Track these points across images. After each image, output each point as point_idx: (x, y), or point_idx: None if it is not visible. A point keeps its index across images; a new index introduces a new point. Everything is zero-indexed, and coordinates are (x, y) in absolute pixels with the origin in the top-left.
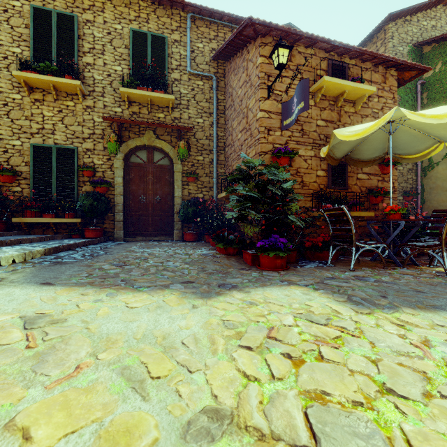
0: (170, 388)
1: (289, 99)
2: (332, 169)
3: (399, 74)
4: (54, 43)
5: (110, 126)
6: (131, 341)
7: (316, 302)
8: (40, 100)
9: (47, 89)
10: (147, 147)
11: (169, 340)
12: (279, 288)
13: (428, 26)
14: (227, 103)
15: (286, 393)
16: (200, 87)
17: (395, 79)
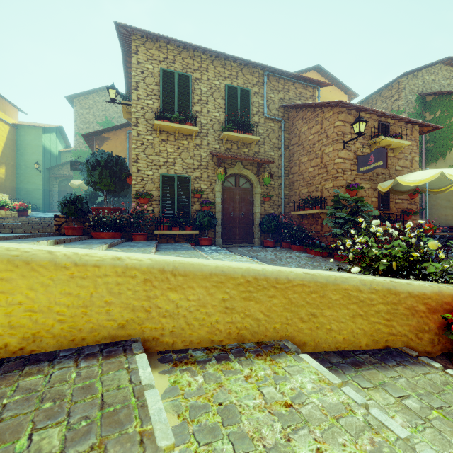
0: None
1: (355, 149)
2: (380, 196)
3: (419, 128)
4: (176, 97)
5: (212, 159)
6: None
7: None
8: (165, 140)
9: (169, 131)
10: (235, 174)
11: None
12: None
13: (429, 80)
14: (292, 140)
15: None
16: (272, 128)
17: (418, 132)
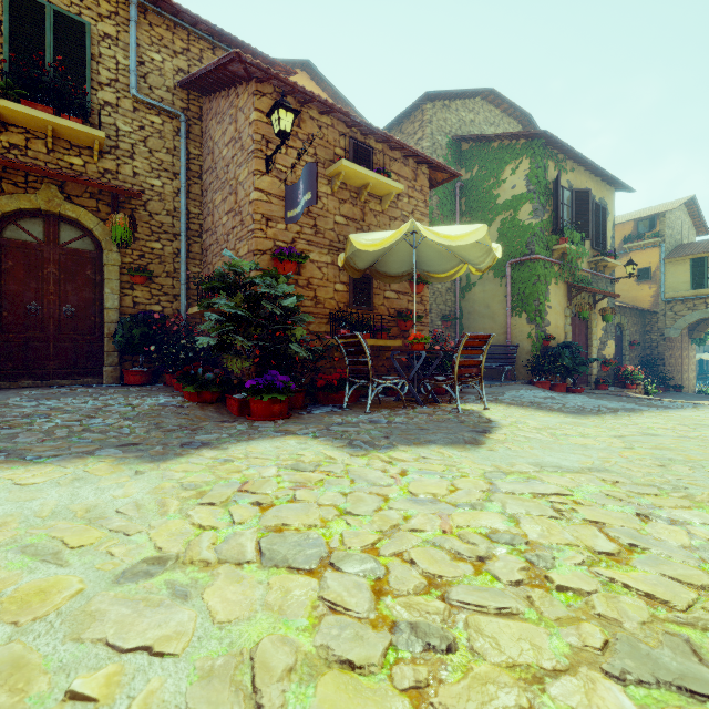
0: (99, 552)
1: (297, 180)
2: (354, 283)
3: (431, 173)
4: None
5: None
6: (33, 520)
7: (311, 451)
8: None
9: None
10: (45, 213)
11: (96, 512)
12: (270, 440)
13: (467, 119)
14: (205, 162)
15: (244, 532)
16: (155, 127)
17: (427, 178)
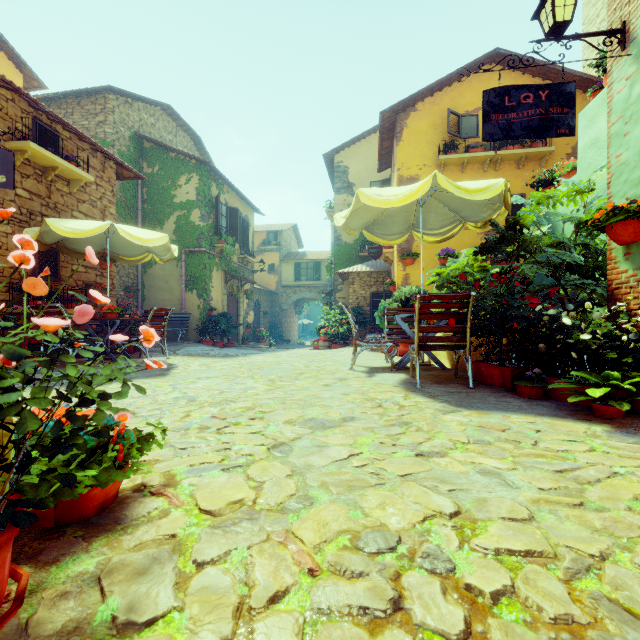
0: None
1: None
2: (39, 254)
3: (118, 168)
4: None
5: None
6: None
7: None
8: None
9: None
10: None
11: None
12: None
13: (149, 121)
14: None
15: None
16: None
17: (115, 172)
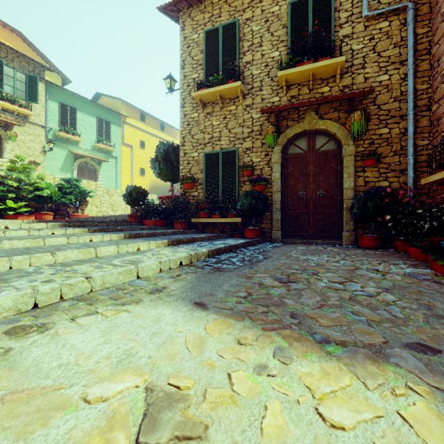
0: None
1: None
2: None
3: None
4: (220, 56)
5: (268, 119)
6: None
7: None
8: (210, 113)
9: (215, 100)
10: (307, 132)
11: None
12: None
13: None
14: (435, 33)
15: None
16: (383, 31)
17: None
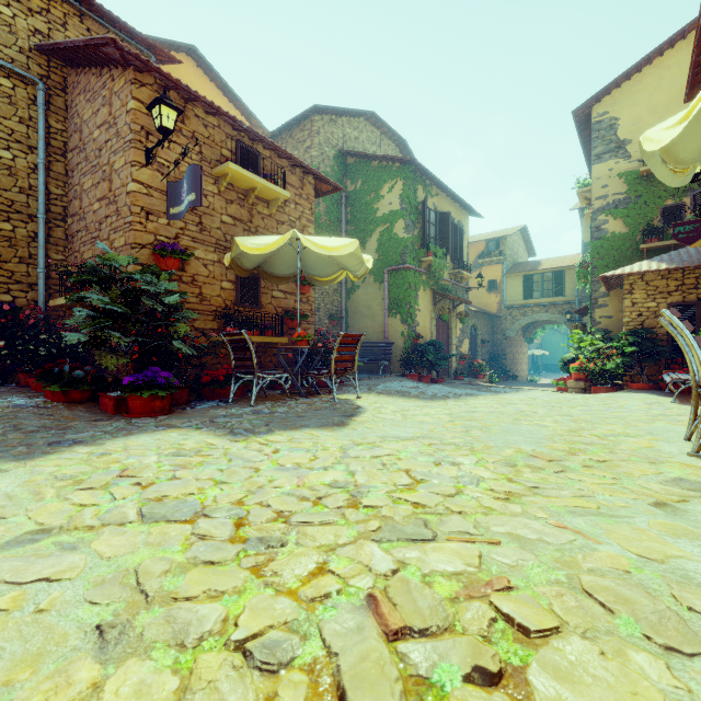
0: None
1: (181, 176)
2: (241, 281)
3: (317, 183)
4: None
5: None
6: None
7: (193, 440)
8: None
9: None
10: None
11: None
12: (151, 433)
13: (352, 136)
14: (71, 139)
15: (125, 504)
16: (4, 90)
17: (313, 188)
